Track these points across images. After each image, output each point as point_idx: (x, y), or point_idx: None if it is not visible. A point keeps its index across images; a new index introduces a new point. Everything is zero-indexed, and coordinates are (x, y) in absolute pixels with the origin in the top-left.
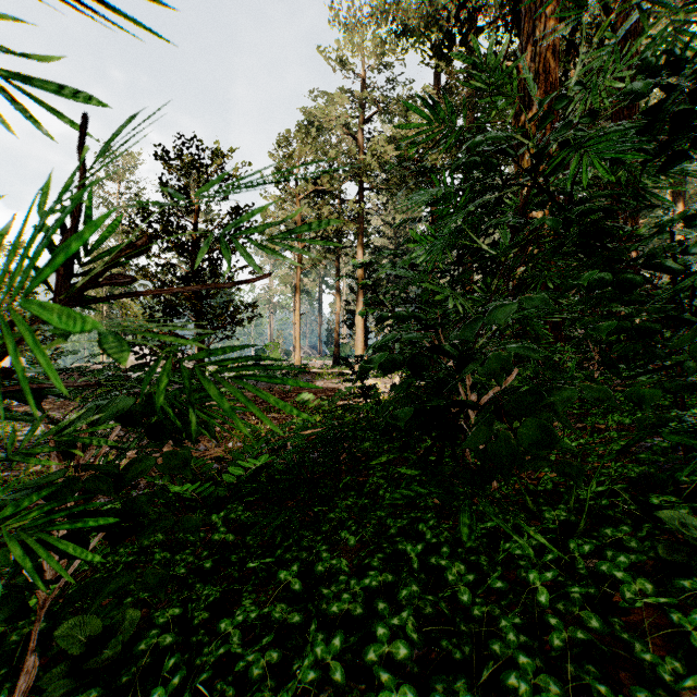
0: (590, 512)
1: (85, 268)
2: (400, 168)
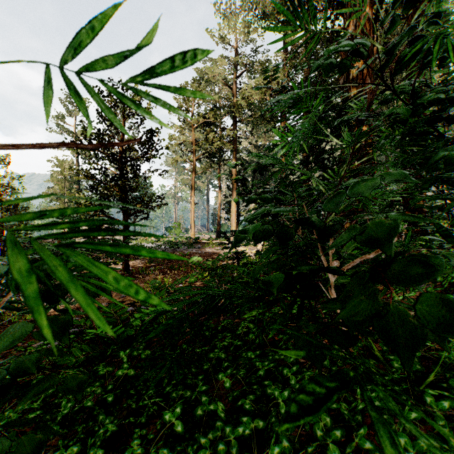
0: (422, 356)
1: (53, 174)
2: (260, 107)
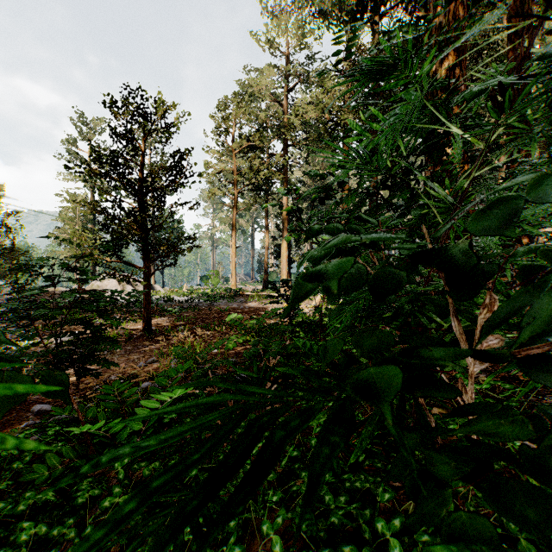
0: None
1: (62, 210)
2: (317, 128)
